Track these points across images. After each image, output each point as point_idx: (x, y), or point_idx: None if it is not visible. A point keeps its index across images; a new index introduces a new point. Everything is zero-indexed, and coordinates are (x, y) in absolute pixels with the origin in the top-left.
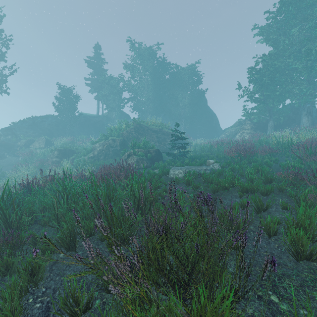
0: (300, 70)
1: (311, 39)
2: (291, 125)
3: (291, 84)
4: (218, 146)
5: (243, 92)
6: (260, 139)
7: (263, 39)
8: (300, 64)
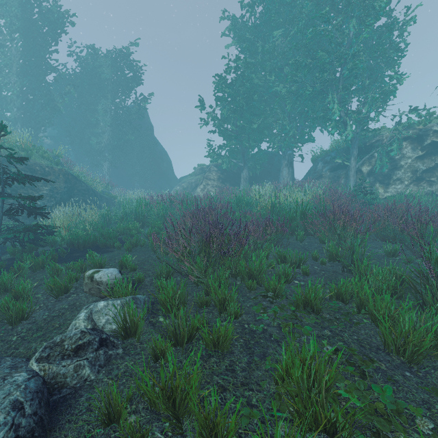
0: (284, 95)
1: (301, 46)
2: (267, 179)
3: (272, 116)
4: (160, 208)
5: (208, 115)
6: (239, 198)
7: (236, 36)
8: (283, 88)
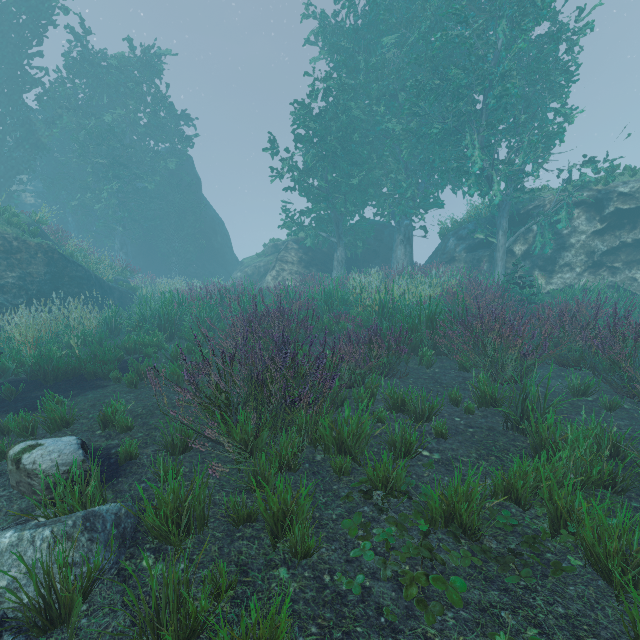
0: (398, 135)
1: (425, 59)
2: (373, 263)
3: (381, 167)
4: (201, 309)
5: (283, 163)
6: (328, 292)
7: (326, 44)
8: (398, 124)
